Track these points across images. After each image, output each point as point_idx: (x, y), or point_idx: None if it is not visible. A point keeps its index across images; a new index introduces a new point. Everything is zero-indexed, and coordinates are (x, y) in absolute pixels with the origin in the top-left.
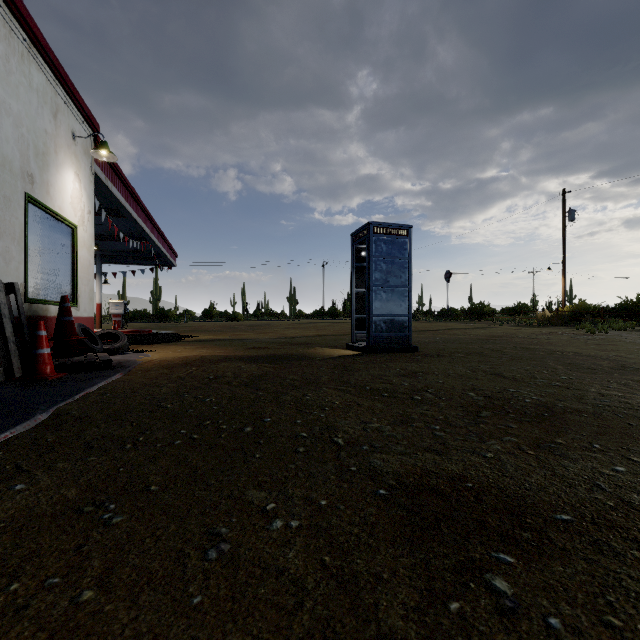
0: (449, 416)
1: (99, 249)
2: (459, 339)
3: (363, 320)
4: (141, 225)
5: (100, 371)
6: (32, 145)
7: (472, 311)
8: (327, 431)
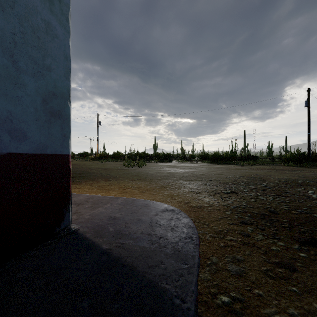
0: None
1: None
2: None
3: None
4: None
5: None
6: None
7: None
8: None
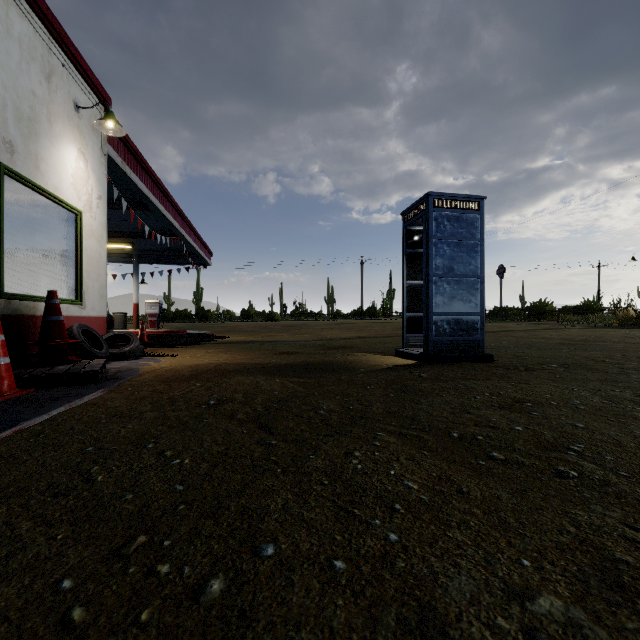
0: None
1: (135, 248)
2: (534, 343)
3: (417, 320)
4: (169, 219)
5: (81, 386)
6: (11, 106)
7: (531, 310)
8: None
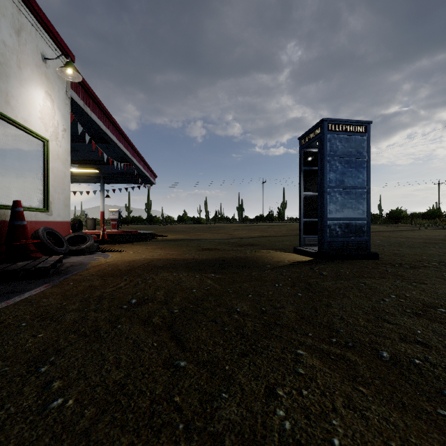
0: None
1: (102, 172)
2: (402, 242)
3: (311, 224)
4: (122, 149)
5: (31, 280)
6: None
7: (390, 216)
8: None
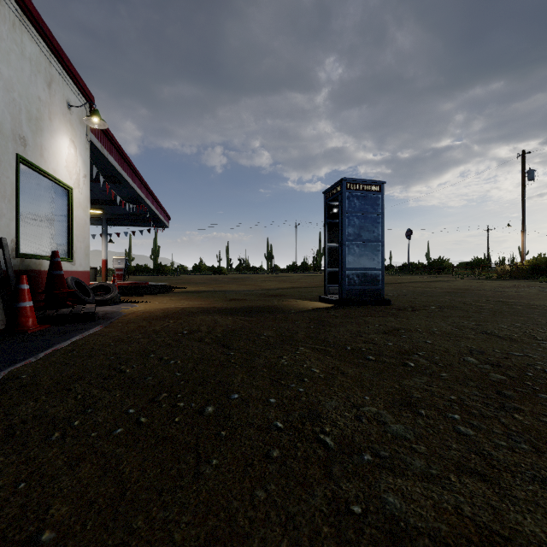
0: (464, 397)
1: (104, 213)
2: (426, 292)
3: (335, 274)
4: (136, 190)
5: (83, 323)
6: (24, 110)
7: (432, 265)
8: (309, 420)
